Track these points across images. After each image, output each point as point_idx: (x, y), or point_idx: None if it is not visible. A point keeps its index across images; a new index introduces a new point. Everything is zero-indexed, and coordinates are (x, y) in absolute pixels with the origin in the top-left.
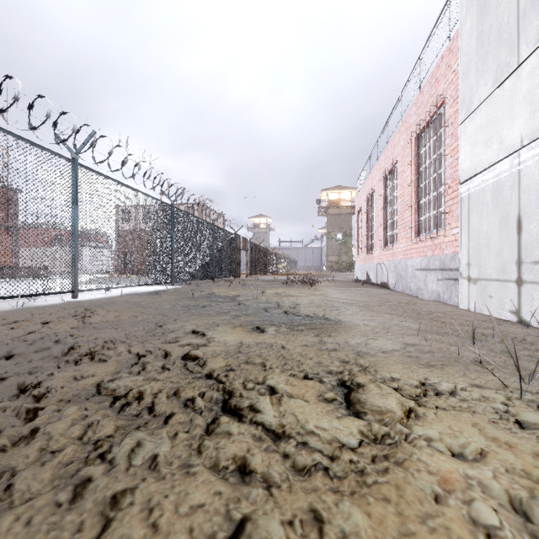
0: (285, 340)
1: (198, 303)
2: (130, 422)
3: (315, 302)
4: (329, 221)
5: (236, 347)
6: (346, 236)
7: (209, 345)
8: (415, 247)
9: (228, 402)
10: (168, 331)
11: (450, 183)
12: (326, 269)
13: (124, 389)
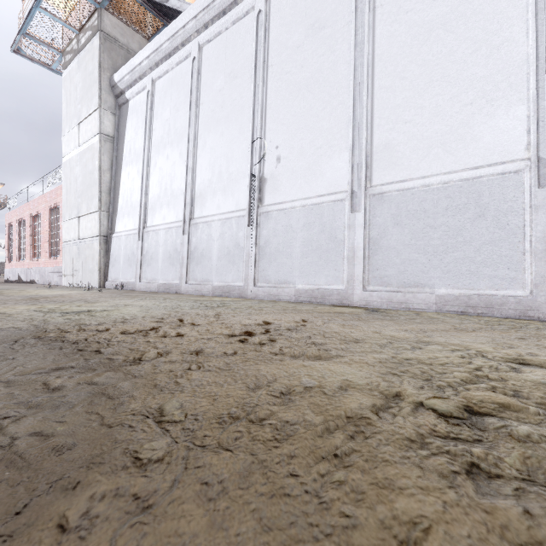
0: None
1: None
2: None
3: None
4: None
5: None
6: None
7: None
8: (50, 261)
9: None
10: None
11: (62, 239)
12: None
13: None
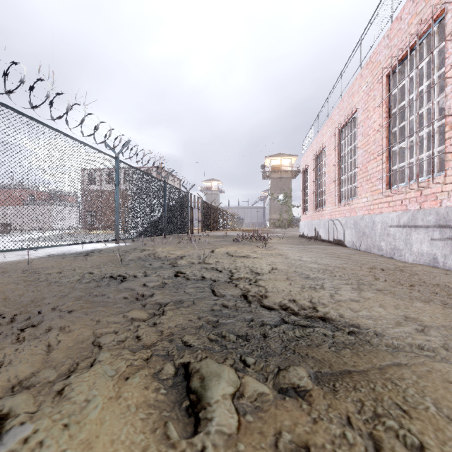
0: None
1: (120, 273)
2: None
3: (280, 270)
4: (272, 183)
5: None
6: (287, 197)
7: None
8: (387, 200)
9: None
10: None
11: None
12: (269, 226)
13: None
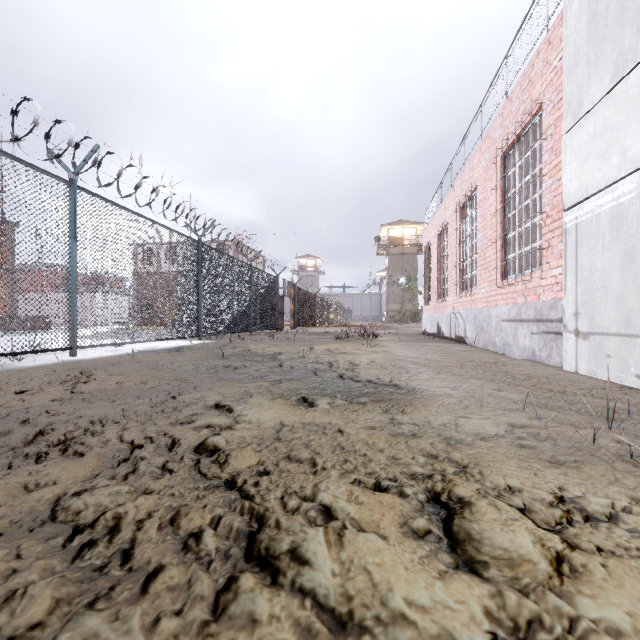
0: (342, 420)
1: (228, 364)
2: (85, 586)
3: (377, 362)
4: (390, 262)
5: (273, 431)
6: (410, 280)
7: (236, 428)
8: (501, 292)
9: (256, 540)
10: (182, 405)
11: (550, 210)
12: (386, 320)
13: (93, 511)
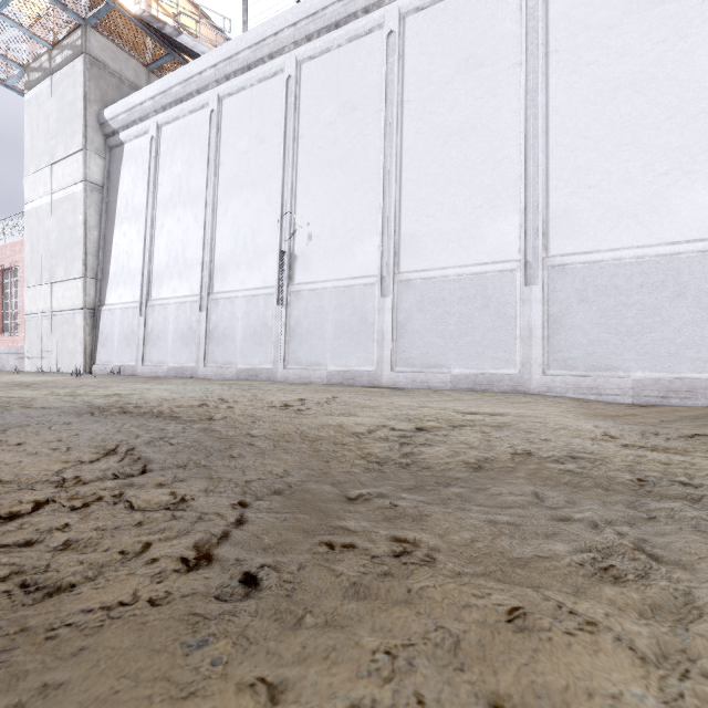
0: None
1: None
2: None
3: None
4: None
5: None
6: None
7: None
8: (2, 339)
9: None
10: None
11: (22, 310)
12: None
13: None
